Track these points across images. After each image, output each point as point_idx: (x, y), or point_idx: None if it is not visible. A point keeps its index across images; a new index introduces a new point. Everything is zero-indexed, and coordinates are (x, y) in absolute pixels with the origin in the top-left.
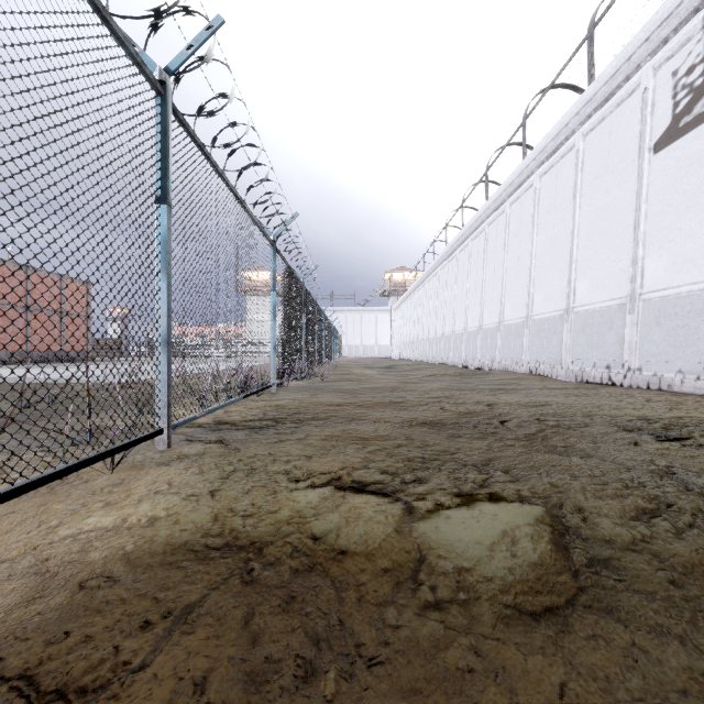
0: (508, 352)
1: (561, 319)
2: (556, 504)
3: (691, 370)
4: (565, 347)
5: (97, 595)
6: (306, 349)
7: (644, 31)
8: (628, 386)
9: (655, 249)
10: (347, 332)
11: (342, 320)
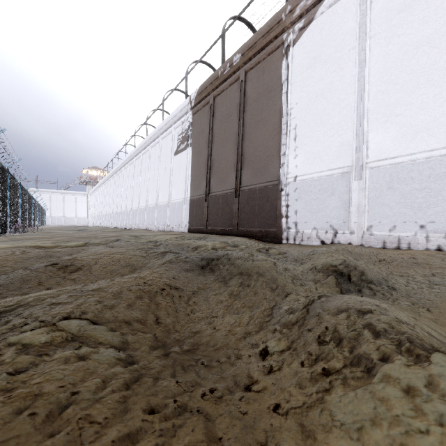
0: (141, 220)
1: (155, 207)
2: (90, 241)
3: (177, 225)
4: (155, 218)
5: (2, 248)
6: (21, 217)
7: (171, 115)
8: (167, 231)
9: (173, 187)
10: (51, 208)
11: (46, 199)
